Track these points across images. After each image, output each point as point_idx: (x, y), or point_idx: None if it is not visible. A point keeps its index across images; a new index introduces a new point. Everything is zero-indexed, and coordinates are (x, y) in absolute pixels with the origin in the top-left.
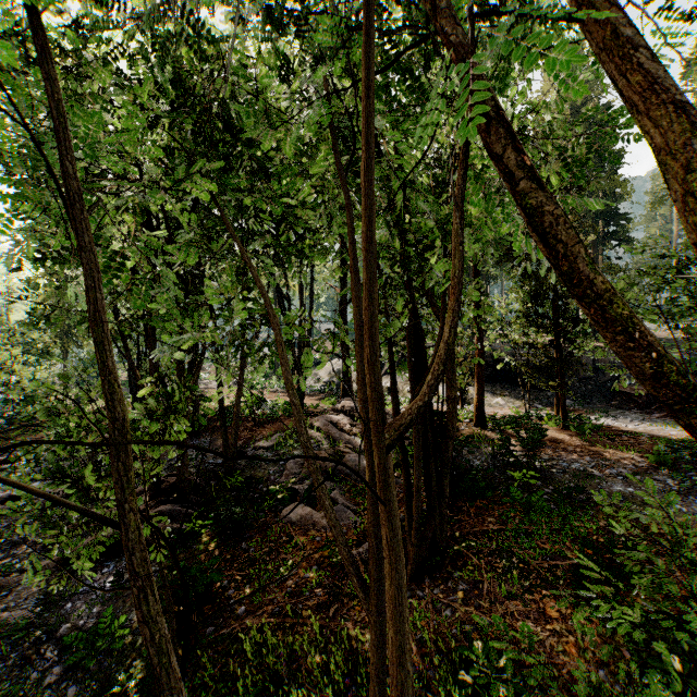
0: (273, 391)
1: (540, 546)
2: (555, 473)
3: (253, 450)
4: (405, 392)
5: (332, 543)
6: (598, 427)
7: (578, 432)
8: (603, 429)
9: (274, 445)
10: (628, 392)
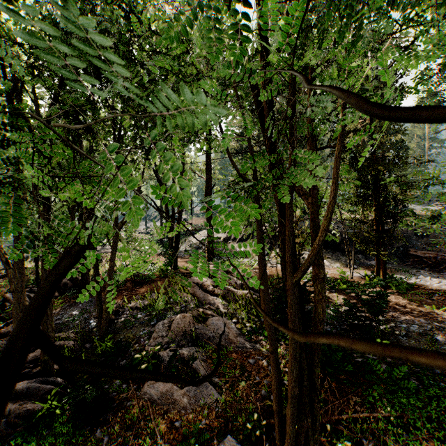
0: (157, 254)
1: (423, 443)
2: (400, 337)
3: (129, 309)
4: (254, 255)
5: (190, 442)
6: (411, 286)
7: (398, 291)
8: (415, 287)
9: (148, 306)
10: (419, 255)
